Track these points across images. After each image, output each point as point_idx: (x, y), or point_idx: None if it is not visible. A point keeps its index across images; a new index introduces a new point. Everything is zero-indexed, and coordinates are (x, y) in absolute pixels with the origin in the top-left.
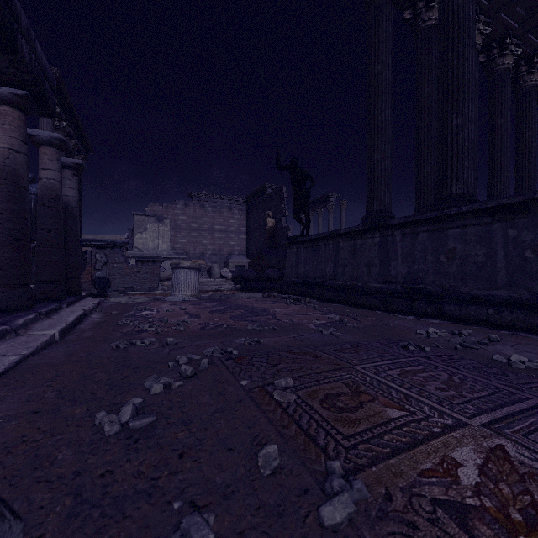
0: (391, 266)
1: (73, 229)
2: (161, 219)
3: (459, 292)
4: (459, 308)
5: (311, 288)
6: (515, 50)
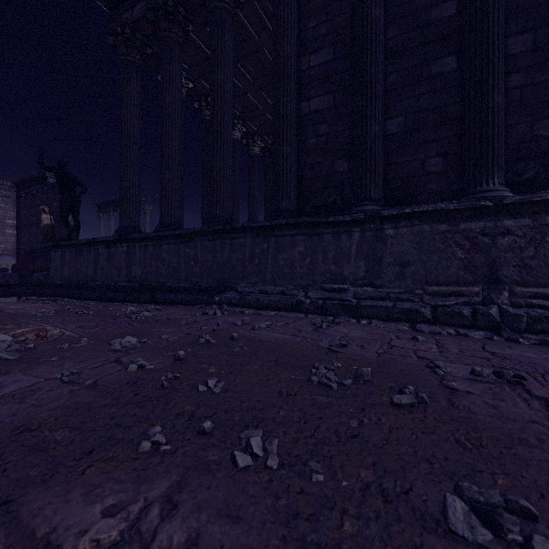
0: (133, 269)
1: None
2: None
3: (166, 285)
4: (162, 296)
5: (73, 289)
6: (242, 128)
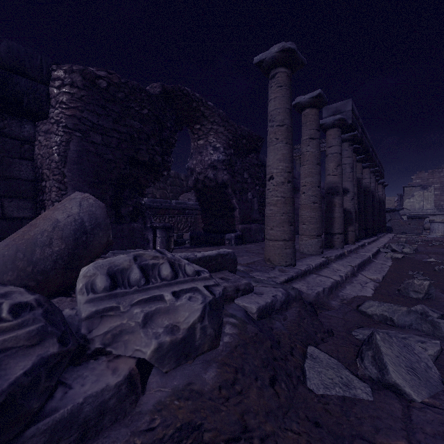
0: None
1: (383, 208)
2: (426, 187)
3: None
4: None
5: None
6: None
